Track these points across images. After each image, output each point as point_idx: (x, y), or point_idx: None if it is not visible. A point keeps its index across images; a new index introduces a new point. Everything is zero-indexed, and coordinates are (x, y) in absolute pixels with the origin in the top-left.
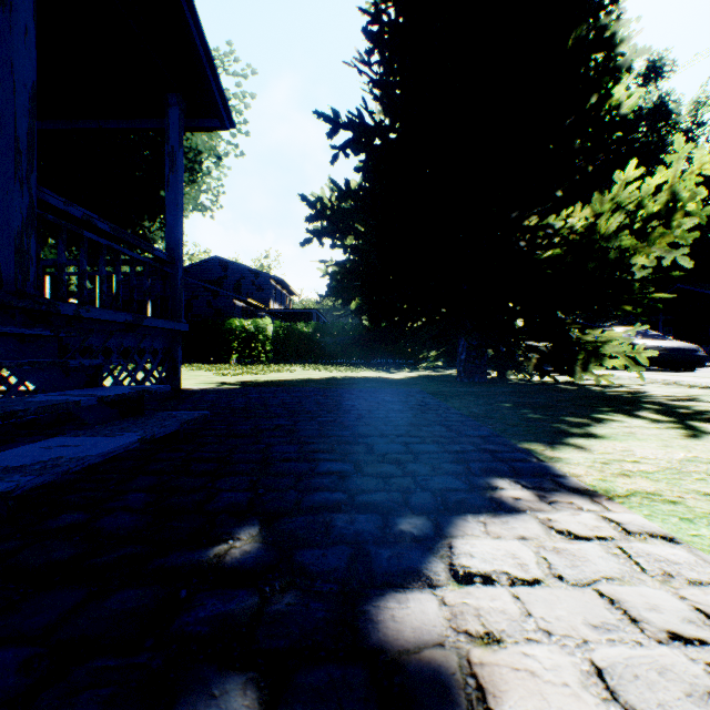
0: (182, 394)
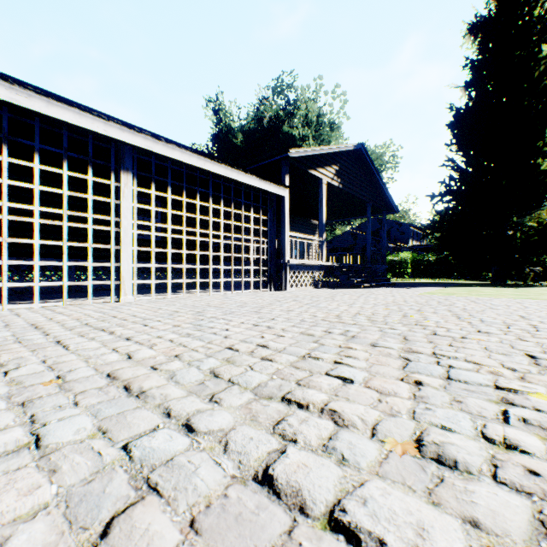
0: None
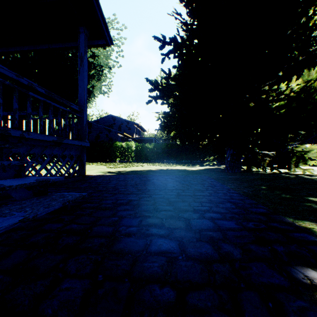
0: (86, 178)
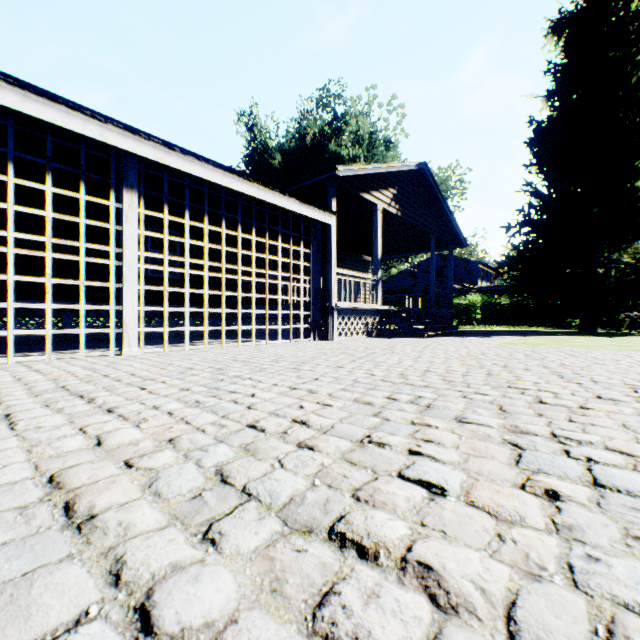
0: None
